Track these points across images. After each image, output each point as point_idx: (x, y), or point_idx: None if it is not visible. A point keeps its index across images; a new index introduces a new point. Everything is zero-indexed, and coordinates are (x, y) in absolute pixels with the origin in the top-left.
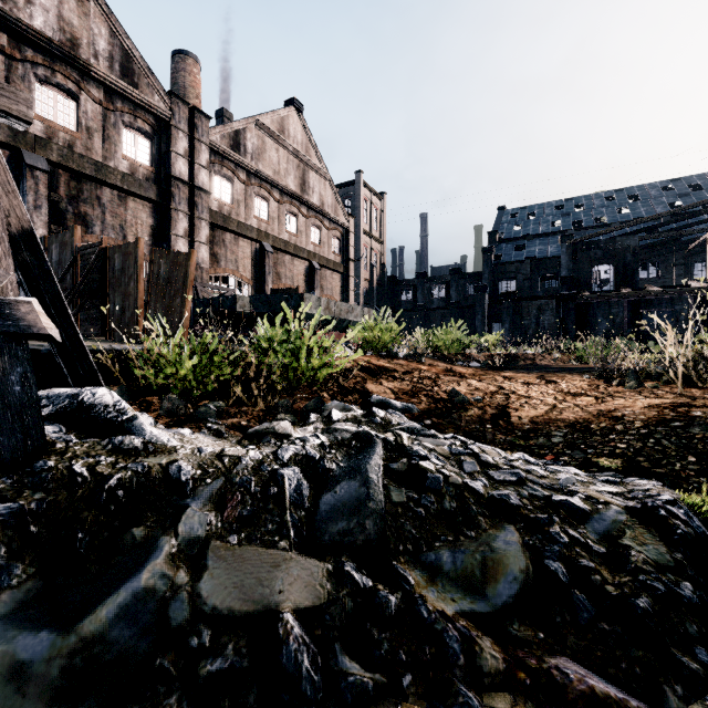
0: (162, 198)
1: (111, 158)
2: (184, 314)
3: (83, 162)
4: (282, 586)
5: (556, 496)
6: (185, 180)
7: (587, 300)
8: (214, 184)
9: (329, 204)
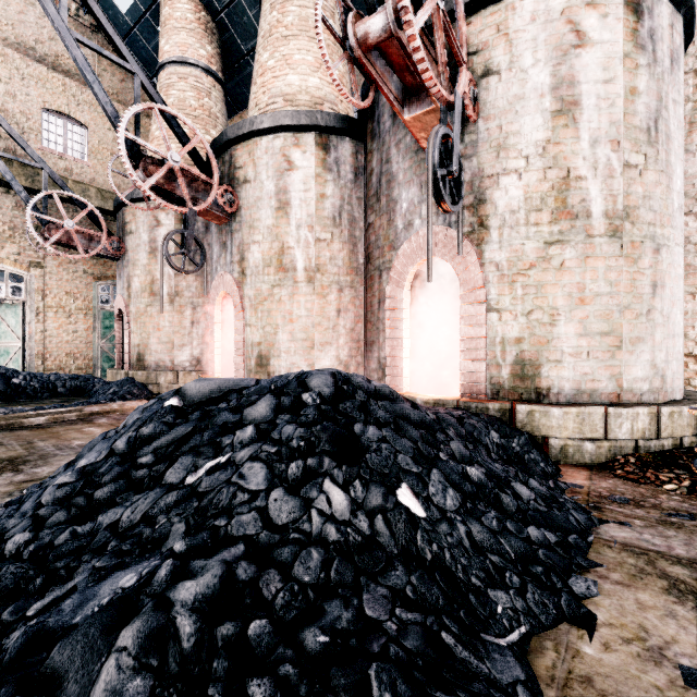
0: None
1: None
2: None
3: None
4: None
5: None
6: None
7: None
8: None
9: None
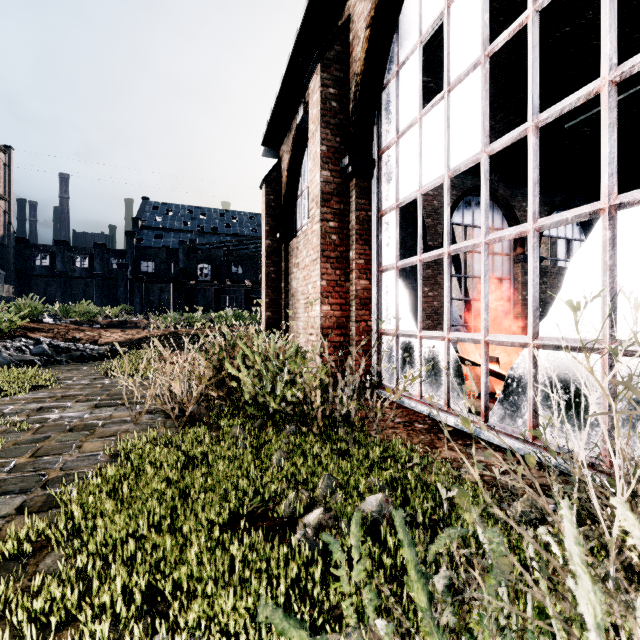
0: None
1: None
2: None
3: None
4: (30, 358)
5: (91, 347)
6: None
7: (193, 286)
8: None
9: None
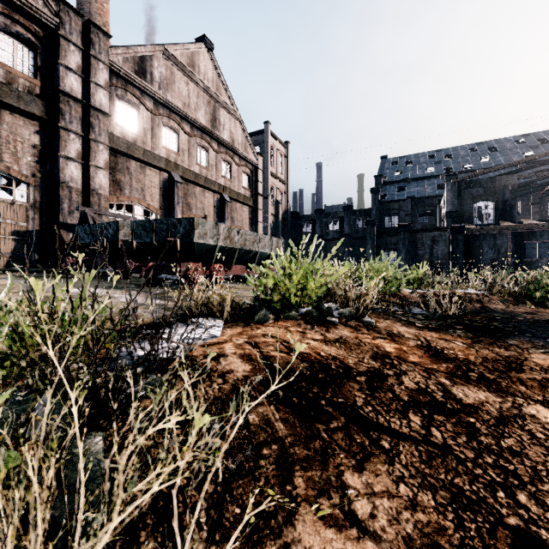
0: (49, 115)
1: None
2: None
3: None
4: None
5: None
6: (77, 98)
7: (474, 232)
8: (116, 108)
9: (239, 141)
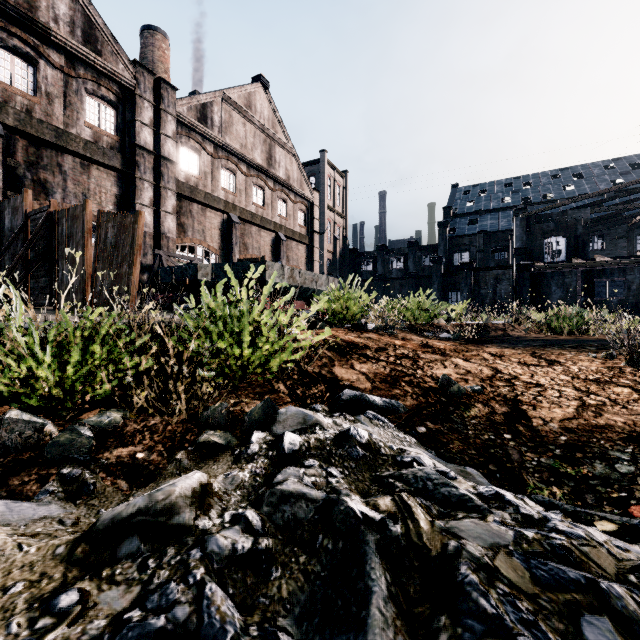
0: (126, 167)
1: (73, 125)
2: (131, 282)
3: (42, 127)
4: None
5: None
6: (150, 150)
7: (542, 270)
8: (180, 155)
9: (294, 178)
